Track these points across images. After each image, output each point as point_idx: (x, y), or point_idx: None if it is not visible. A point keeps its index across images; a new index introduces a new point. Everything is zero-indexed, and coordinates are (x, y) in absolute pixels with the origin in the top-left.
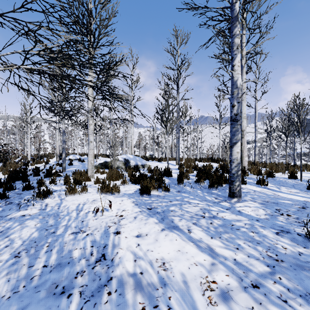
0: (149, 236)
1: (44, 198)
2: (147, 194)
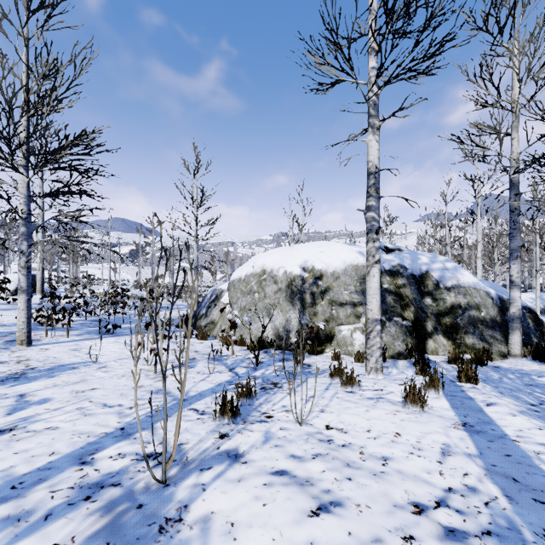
0: None
1: None
2: None
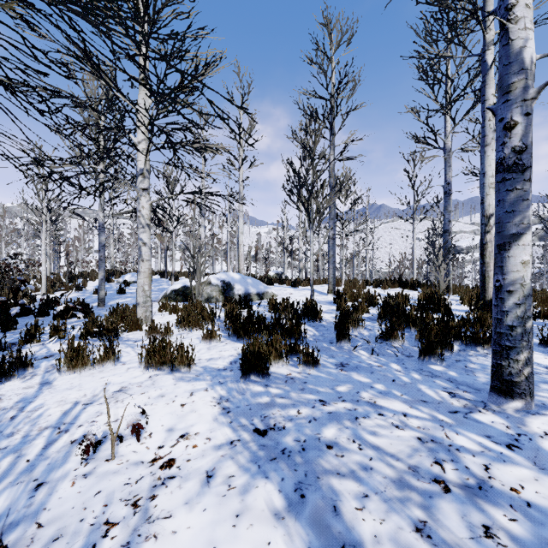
0: None
1: (5, 380)
2: (261, 374)
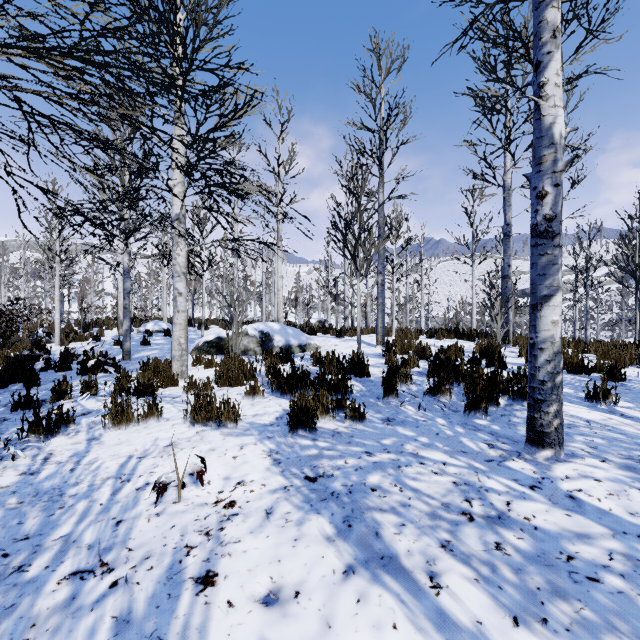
0: (304, 600)
1: (51, 436)
2: (308, 429)
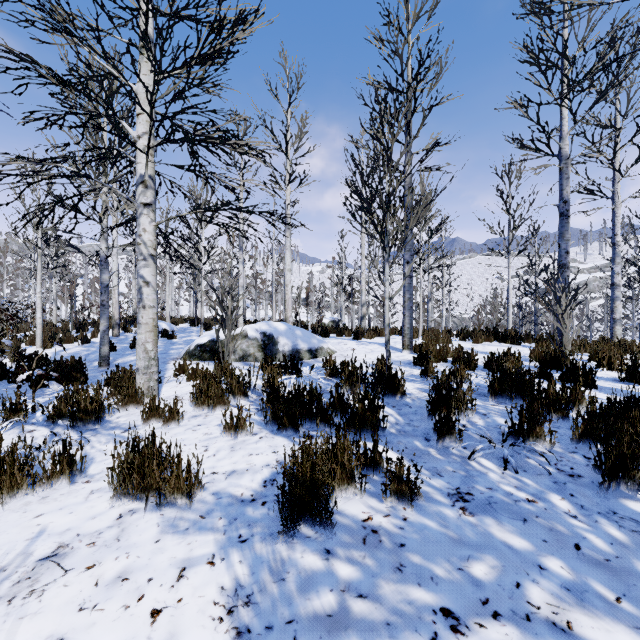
0: None
1: None
2: (317, 522)
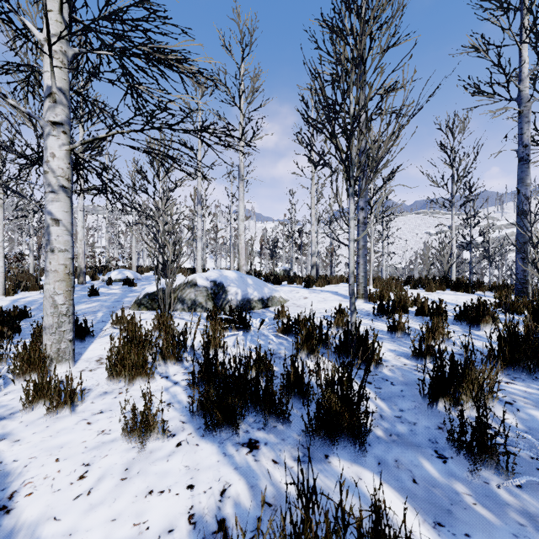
0: None
1: None
2: None
